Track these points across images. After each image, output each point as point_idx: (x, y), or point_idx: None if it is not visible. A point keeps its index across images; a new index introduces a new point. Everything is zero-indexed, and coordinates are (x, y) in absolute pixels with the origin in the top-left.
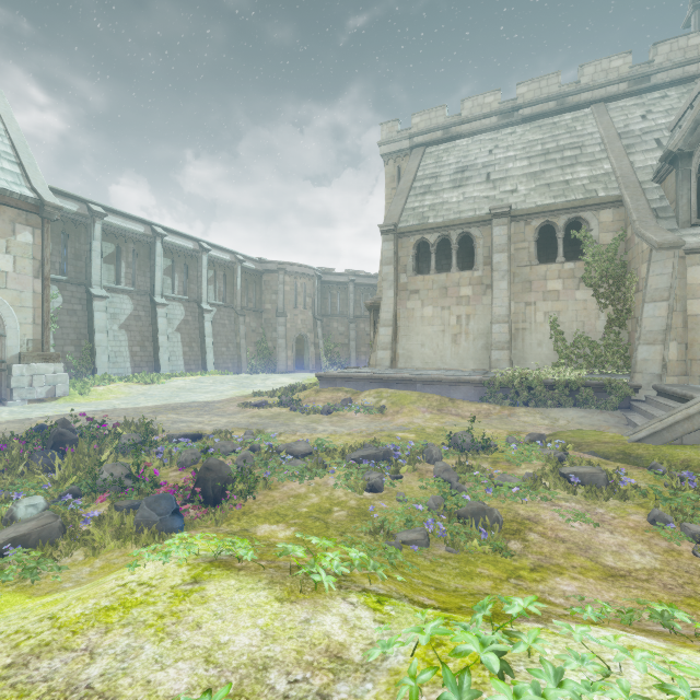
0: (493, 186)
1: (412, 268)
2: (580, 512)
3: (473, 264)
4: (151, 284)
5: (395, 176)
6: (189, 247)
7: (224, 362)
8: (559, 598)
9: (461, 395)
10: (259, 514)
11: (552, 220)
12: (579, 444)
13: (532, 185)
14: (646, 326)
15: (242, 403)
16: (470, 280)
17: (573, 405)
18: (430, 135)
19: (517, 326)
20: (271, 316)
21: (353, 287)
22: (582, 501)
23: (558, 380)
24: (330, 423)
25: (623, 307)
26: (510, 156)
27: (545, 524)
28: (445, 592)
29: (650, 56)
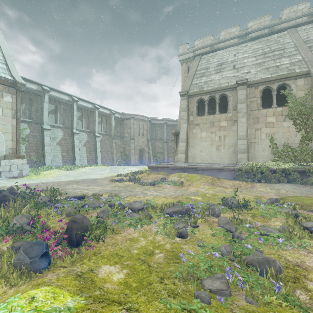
0: (237, 71)
1: (196, 113)
2: None
3: (225, 112)
4: (71, 124)
5: (186, 70)
6: (89, 107)
7: (106, 160)
8: None
9: (223, 176)
10: (104, 255)
11: (270, 85)
12: (301, 205)
13: (258, 69)
14: None
15: (111, 179)
16: (226, 118)
17: (287, 182)
18: (203, 49)
19: (251, 141)
20: (128, 139)
21: (166, 126)
22: None
23: (278, 168)
24: (154, 190)
25: (311, 130)
26: (245, 56)
27: None
28: None
29: None
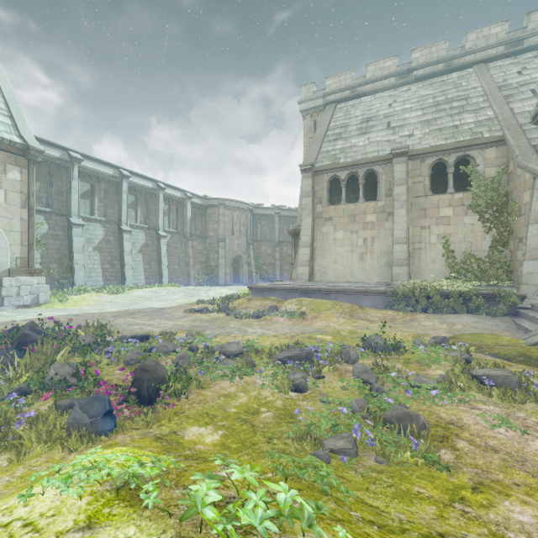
0: (393, 132)
1: (326, 200)
2: (503, 417)
3: (375, 197)
4: (119, 215)
5: (311, 128)
6: (149, 186)
7: (177, 277)
8: (520, 535)
9: (368, 303)
10: (190, 415)
11: (444, 158)
12: (479, 346)
13: (426, 130)
14: (531, 244)
15: (187, 309)
16: (375, 209)
17: (466, 311)
18: (340, 94)
19: (414, 246)
20: (214, 241)
21: (278, 218)
22: (499, 404)
23: (453, 290)
24: (259, 326)
25: (506, 230)
26: (406, 108)
27: (470, 429)
28: (392, 535)
29: (524, 23)
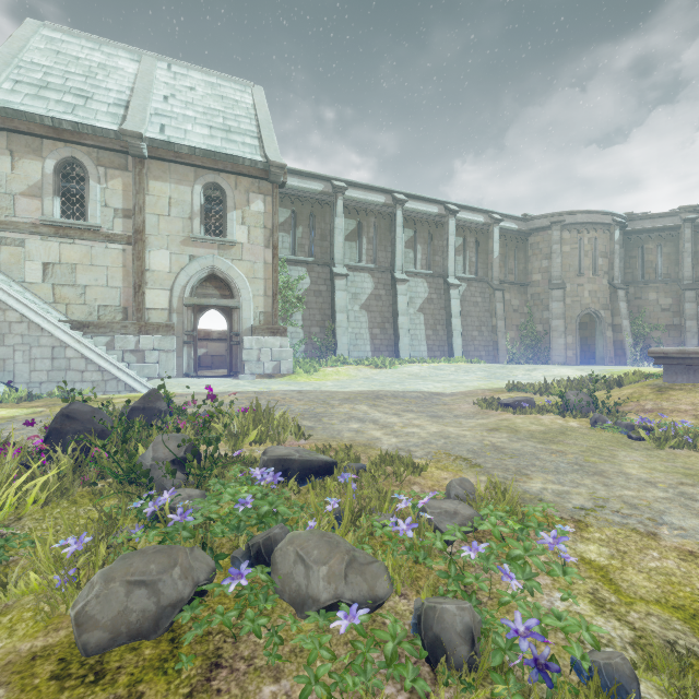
0: None
1: None
2: None
3: None
4: (391, 260)
5: None
6: (433, 212)
7: (475, 350)
8: None
9: None
10: None
11: None
12: None
13: None
14: None
15: (483, 398)
16: None
17: None
18: None
19: None
20: (541, 290)
21: (691, 230)
22: None
23: None
24: None
25: None
26: None
27: None
28: None
29: None
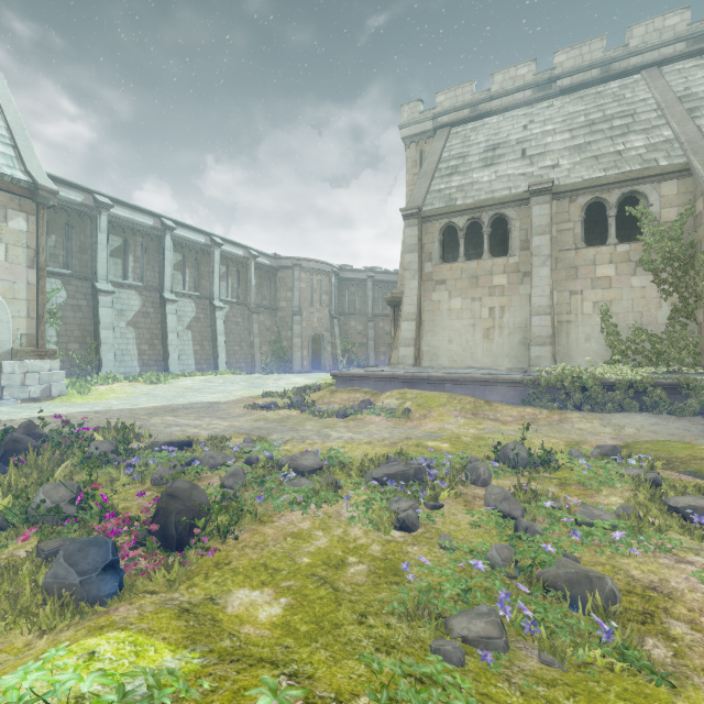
0: (530, 162)
1: (438, 256)
2: None
3: (504, 253)
4: (160, 280)
5: (417, 161)
6: (200, 241)
7: (237, 362)
8: None
9: (498, 397)
10: (238, 568)
11: (603, 196)
12: (668, 460)
13: (576, 158)
14: None
15: (249, 404)
16: (505, 267)
17: (638, 409)
18: (456, 113)
19: (561, 318)
20: (286, 314)
21: (372, 283)
22: None
23: (619, 379)
24: (346, 429)
25: (692, 295)
26: (548, 130)
27: (686, 600)
28: None
29: None
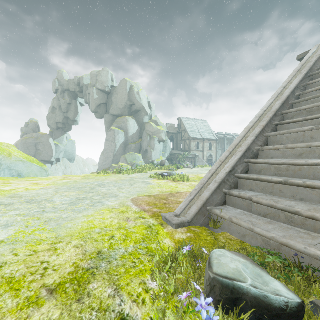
0: None
1: None
2: None
3: None
4: (224, 147)
5: None
6: (231, 137)
7: None
8: None
9: None
10: None
11: None
12: None
13: None
14: None
15: None
16: None
17: None
18: None
19: None
20: None
21: None
22: None
23: None
24: None
25: None
26: None
27: None
28: None
29: None
